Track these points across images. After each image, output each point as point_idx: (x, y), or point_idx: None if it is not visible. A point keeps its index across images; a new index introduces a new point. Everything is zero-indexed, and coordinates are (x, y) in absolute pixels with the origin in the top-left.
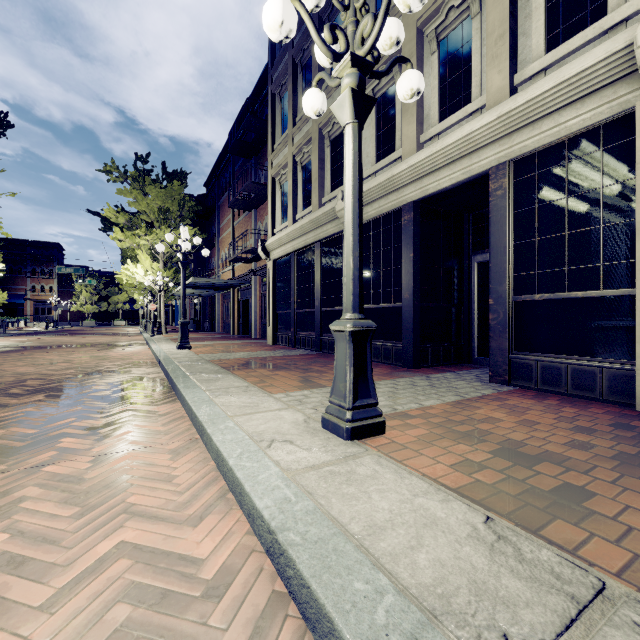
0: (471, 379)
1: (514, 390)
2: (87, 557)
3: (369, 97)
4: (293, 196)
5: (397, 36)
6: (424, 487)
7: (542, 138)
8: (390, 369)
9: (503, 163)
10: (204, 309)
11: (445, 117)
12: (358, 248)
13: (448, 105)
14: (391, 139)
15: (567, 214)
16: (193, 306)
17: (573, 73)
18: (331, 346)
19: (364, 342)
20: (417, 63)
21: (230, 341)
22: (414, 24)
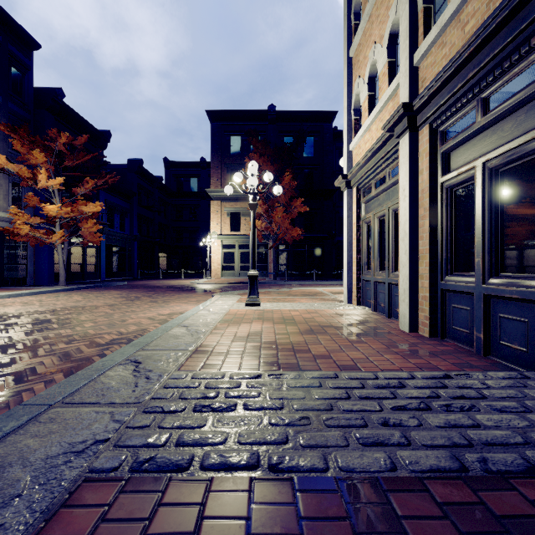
0: None
1: None
2: (17, 300)
3: None
4: None
5: None
6: None
7: None
8: None
9: None
10: None
11: None
12: None
13: None
14: None
15: None
16: None
17: None
18: None
19: None
20: None
21: None
22: None
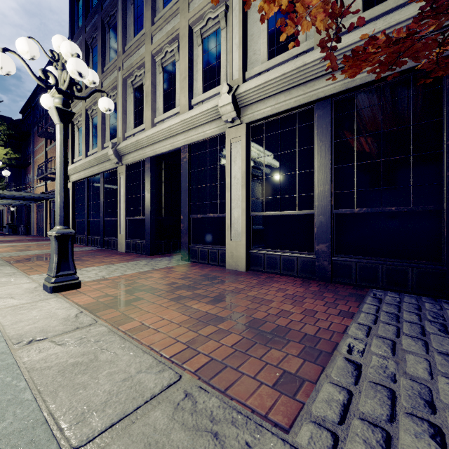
0: (174, 259)
1: (189, 264)
2: None
3: (70, 112)
4: (86, 138)
5: (93, 80)
6: (67, 306)
7: (199, 136)
8: (137, 257)
9: (186, 145)
10: (20, 216)
11: (166, 111)
12: (63, 191)
13: (167, 105)
14: (142, 116)
15: (208, 176)
16: (10, 213)
17: (205, 109)
18: (110, 244)
19: (66, 241)
20: (152, 76)
21: (36, 242)
22: (150, 52)
